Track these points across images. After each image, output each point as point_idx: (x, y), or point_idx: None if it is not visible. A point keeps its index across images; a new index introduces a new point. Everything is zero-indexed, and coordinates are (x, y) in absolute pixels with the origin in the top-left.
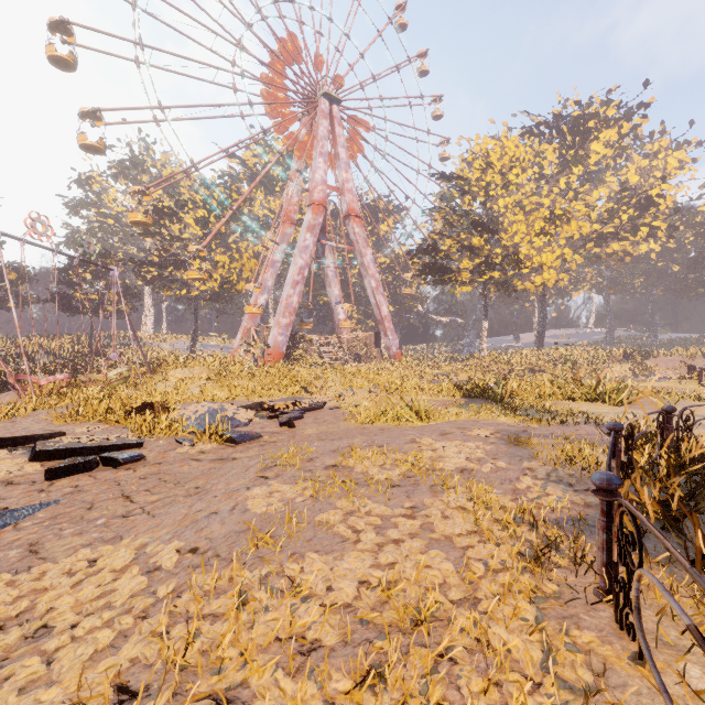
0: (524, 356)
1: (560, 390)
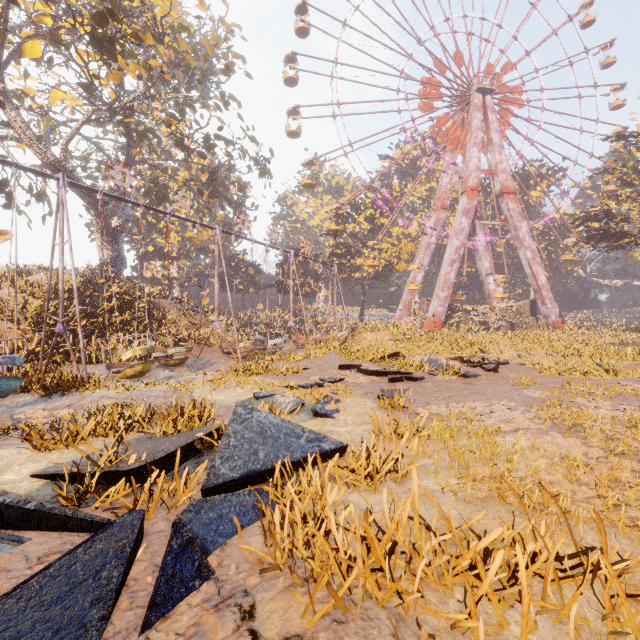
0: None
1: None
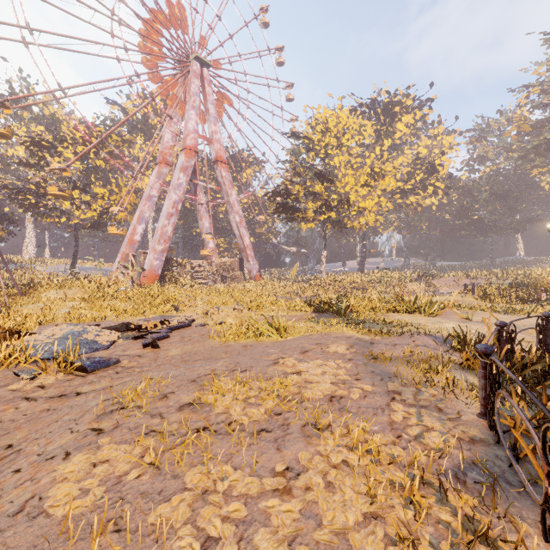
0: (352, 277)
1: (387, 304)
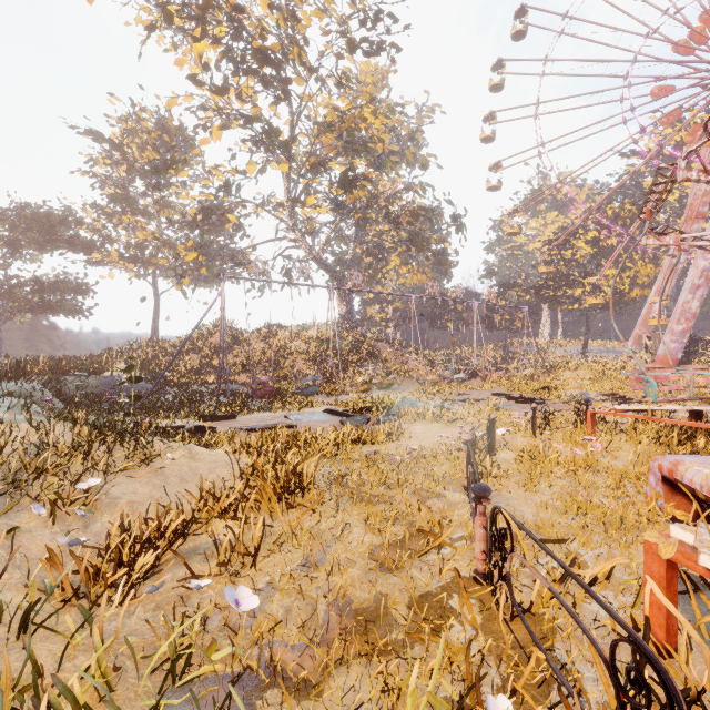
0: None
1: None
